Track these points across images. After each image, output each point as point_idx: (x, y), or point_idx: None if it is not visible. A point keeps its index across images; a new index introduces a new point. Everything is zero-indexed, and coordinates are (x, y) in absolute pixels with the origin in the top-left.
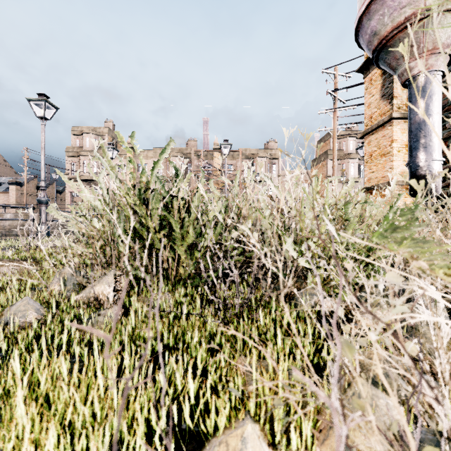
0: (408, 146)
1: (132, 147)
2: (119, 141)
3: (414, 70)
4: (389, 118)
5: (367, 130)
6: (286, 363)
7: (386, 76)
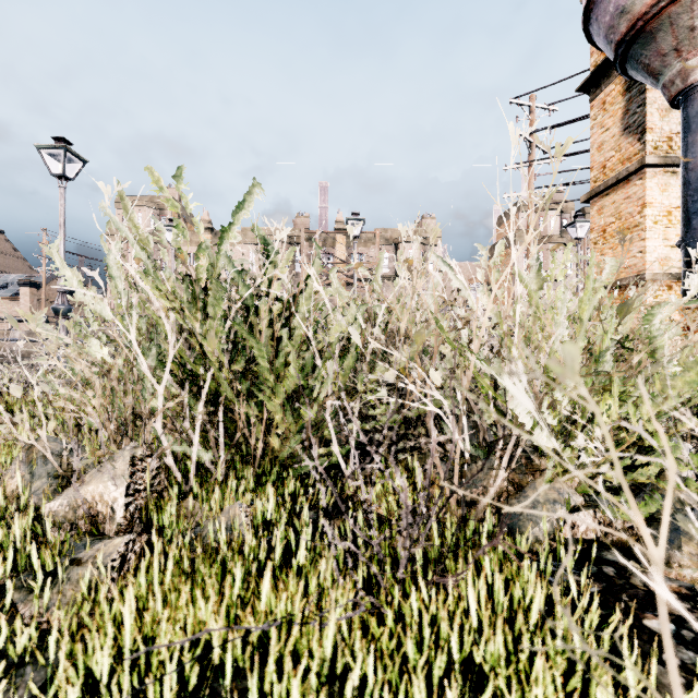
0: (682, 209)
1: (209, 227)
2: (189, 218)
3: (696, 74)
4: (639, 166)
5: (597, 187)
6: None
7: (632, 94)
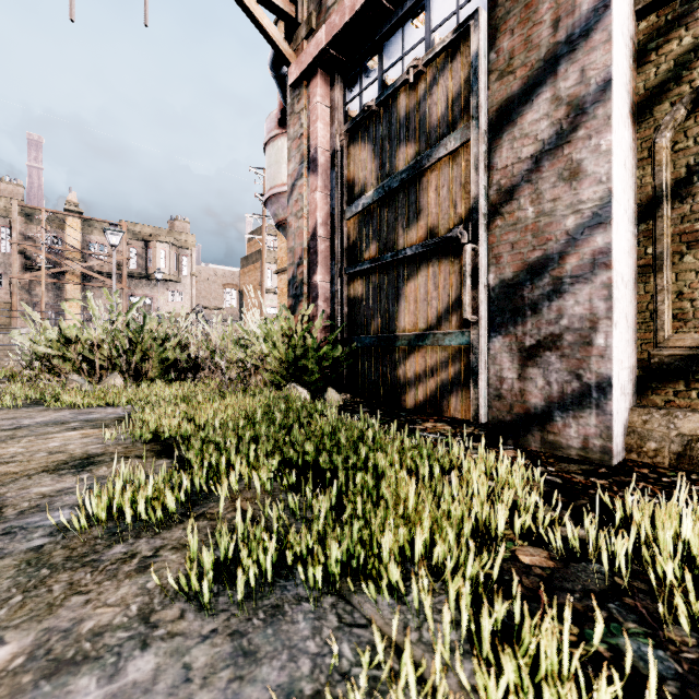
0: None
1: None
2: None
3: None
4: None
5: (279, 270)
6: (218, 380)
7: None
